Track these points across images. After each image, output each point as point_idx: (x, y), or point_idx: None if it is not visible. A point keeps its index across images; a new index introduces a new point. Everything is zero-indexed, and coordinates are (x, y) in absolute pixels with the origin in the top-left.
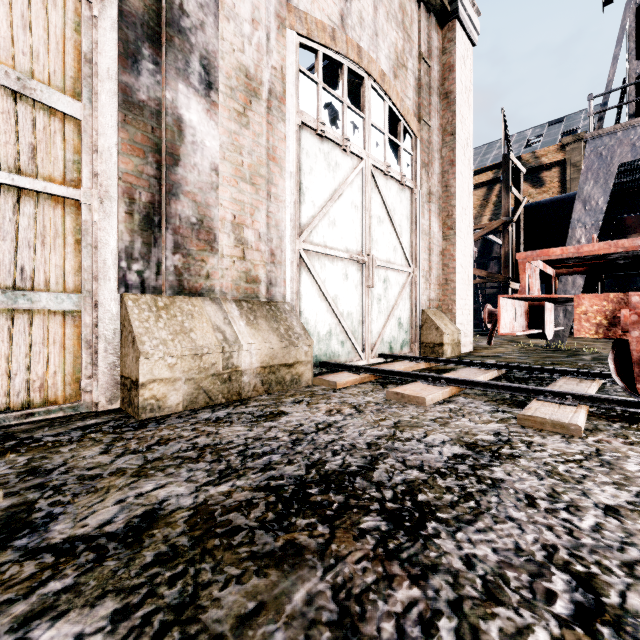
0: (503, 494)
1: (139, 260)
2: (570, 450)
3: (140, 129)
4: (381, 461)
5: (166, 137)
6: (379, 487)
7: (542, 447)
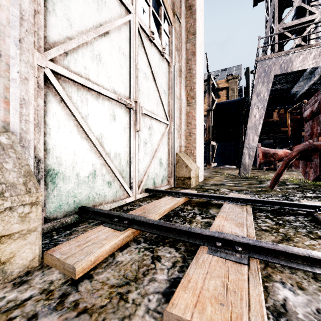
0: None
1: None
2: None
3: None
4: None
5: None
6: None
7: None
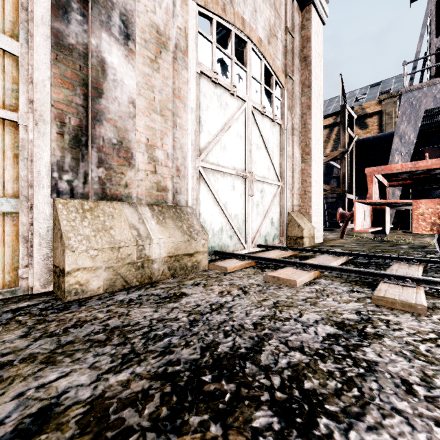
0: (381, 379)
1: (69, 172)
2: (423, 328)
3: (70, 67)
4: (266, 342)
5: (91, 74)
6: (267, 372)
7: (399, 326)
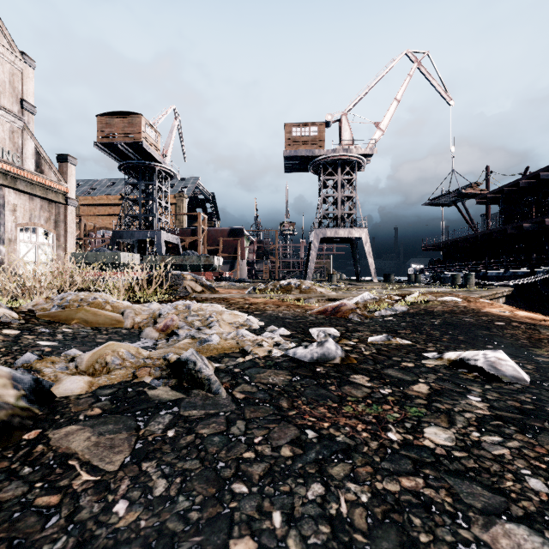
0: None
1: None
2: None
3: None
4: None
5: None
6: None
7: None
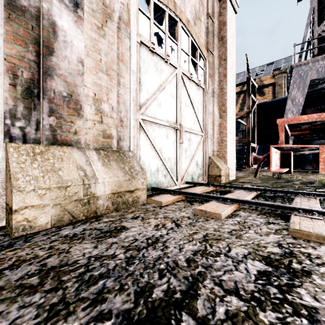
0: None
1: (21, 119)
2: None
3: (22, 26)
4: (201, 283)
5: (43, 34)
6: None
7: (321, 260)
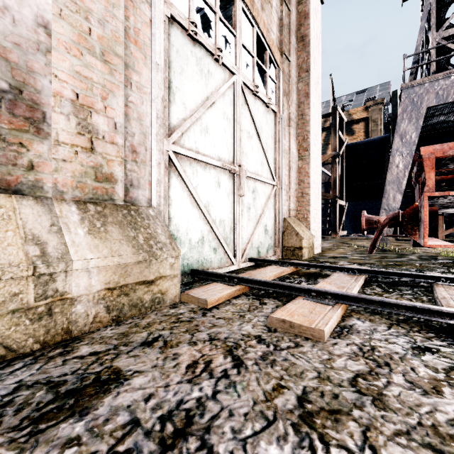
0: None
1: None
2: None
3: None
4: None
5: None
6: None
7: None
